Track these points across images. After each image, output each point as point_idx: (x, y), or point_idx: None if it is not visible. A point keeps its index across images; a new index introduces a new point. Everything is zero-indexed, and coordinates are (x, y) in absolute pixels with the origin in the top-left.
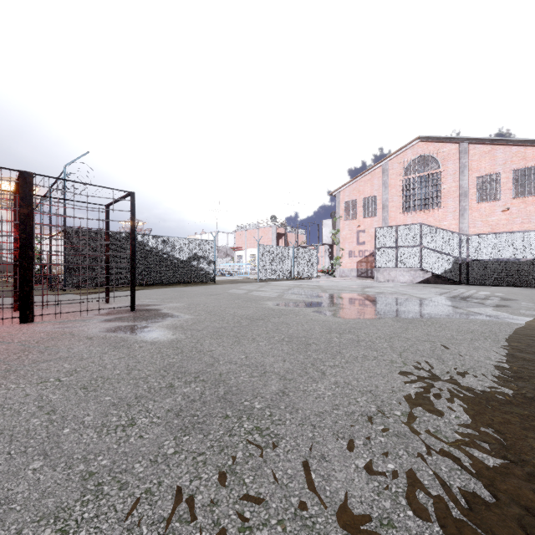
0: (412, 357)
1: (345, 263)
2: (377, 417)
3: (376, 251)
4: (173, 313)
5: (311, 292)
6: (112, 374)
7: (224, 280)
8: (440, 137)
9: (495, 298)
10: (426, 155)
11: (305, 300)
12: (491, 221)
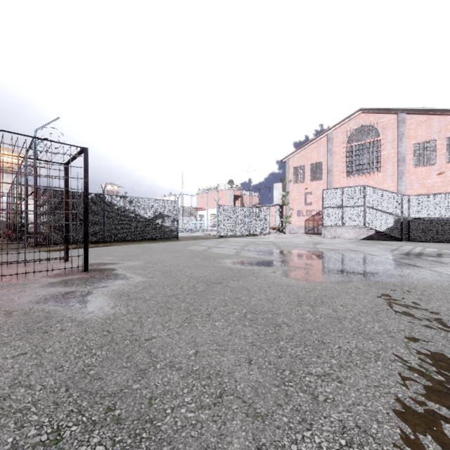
0: (428, 353)
1: (294, 221)
2: None
3: (323, 210)
4: (126, 275)
5: (267, 248)
6: None
7: (187, 236)
8: (380, 108)
9: (447, 255)
10: (367, 125)
11: (263, 258)
12: (427, 184)
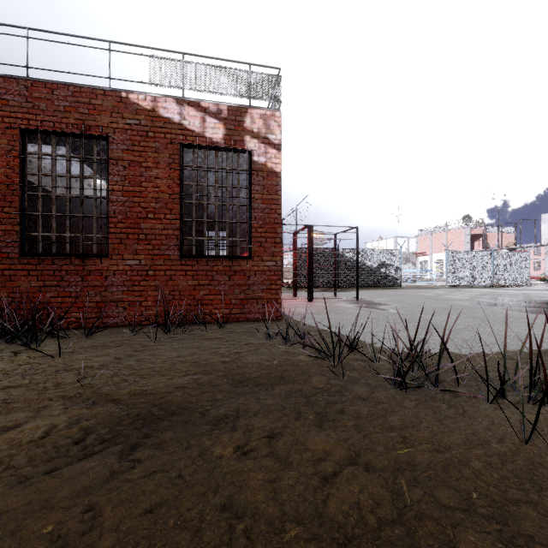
0: None
1: None
2: (512, 336)
3: None
4: (385, 303)
5: (509, 297)
6: (380, 318)
7: (408, 286)
8: None
9: None
10: None
11: (498, 302)
12: None
